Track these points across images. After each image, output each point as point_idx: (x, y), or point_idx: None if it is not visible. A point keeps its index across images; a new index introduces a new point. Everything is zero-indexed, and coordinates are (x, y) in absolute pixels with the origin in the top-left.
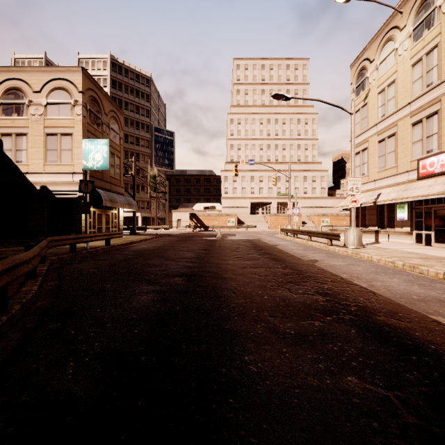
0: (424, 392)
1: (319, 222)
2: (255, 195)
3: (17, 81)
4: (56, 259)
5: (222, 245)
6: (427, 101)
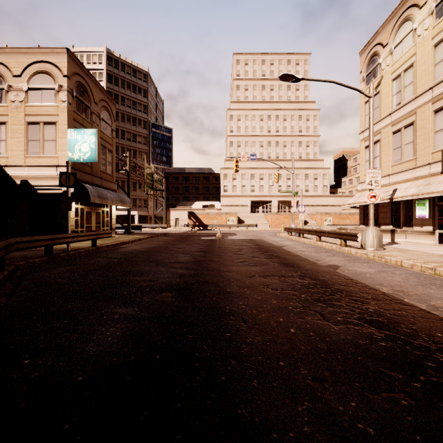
0: None
1: (322, 220)
2: (255, 193)
3: None
4: (25, 264)
5: (223, 246)
6: None
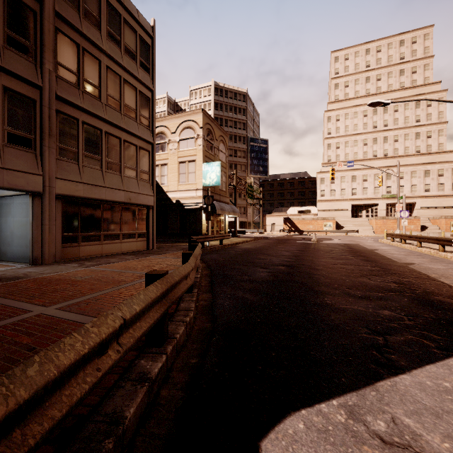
0: (428, 319)
1: (447, 226)
2: (357, 196)
3: (161, 128)
4: None
5: (317, 248)
6: None
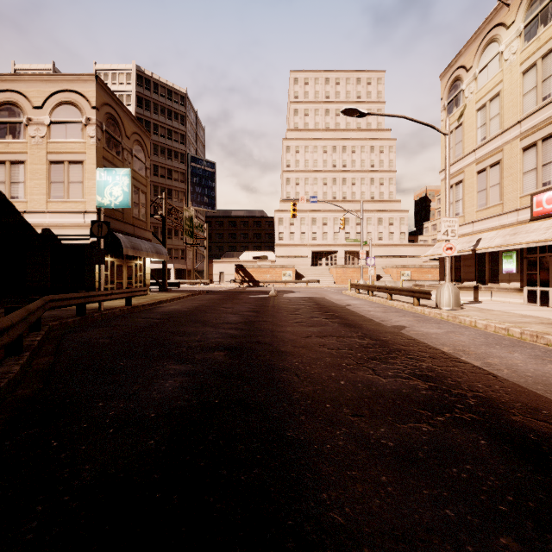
0: None
1: (398, 275)
2: (317, 241)
3: (11, 94)
4: (58, 324)
5: (277, 306)
6: (544, 118)
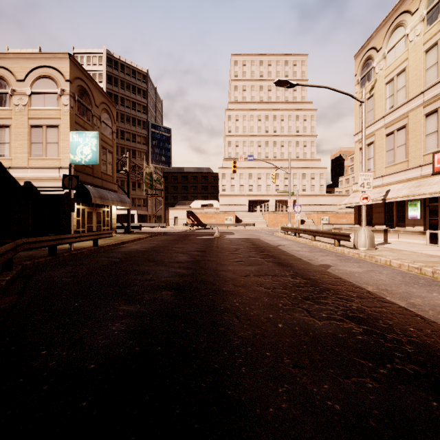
0: None
1: (318, 220)
2: (253, 192)
3: None
4: (31, 263)
5: (220, 246)
6: None
